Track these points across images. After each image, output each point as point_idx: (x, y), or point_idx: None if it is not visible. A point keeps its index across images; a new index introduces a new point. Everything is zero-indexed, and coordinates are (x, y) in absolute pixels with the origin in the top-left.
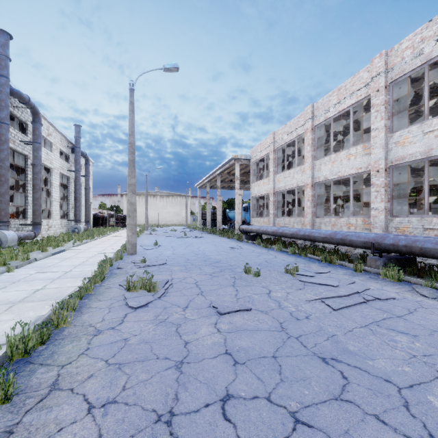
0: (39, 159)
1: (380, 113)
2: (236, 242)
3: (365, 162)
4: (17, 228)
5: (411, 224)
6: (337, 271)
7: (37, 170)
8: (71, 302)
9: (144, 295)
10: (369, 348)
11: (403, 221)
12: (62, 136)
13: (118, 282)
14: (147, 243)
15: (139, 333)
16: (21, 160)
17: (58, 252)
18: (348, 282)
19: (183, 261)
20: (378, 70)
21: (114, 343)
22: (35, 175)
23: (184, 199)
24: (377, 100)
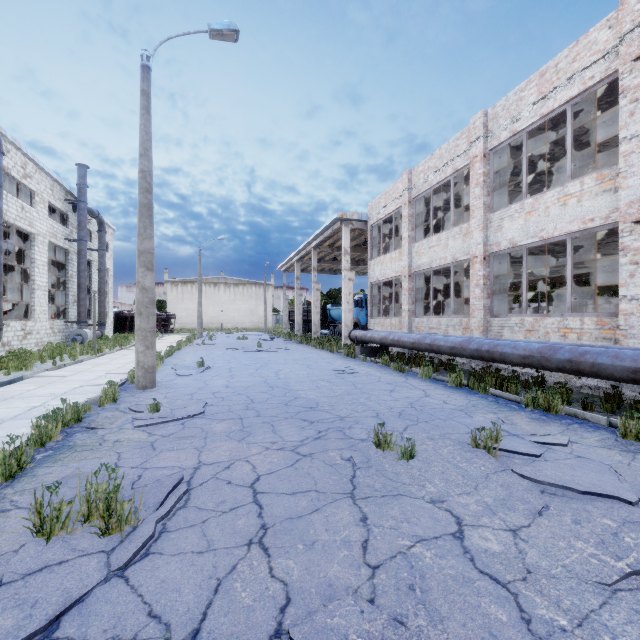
0: None
1: None
2: (345, 360)
3: (603, 207)
4: None
5: None
6: (578, 435)
7: None
8: None
9: (76, 558)
10: None
11: None
12: (54, 182)
13: (53, 481)
14: (188, 363)
15: None
16: None
17: (3, 383)
18: None
19: (242, 405)
20: (637, 16)
21: None
22: None
23: (262, 289)
24: (635, 79)
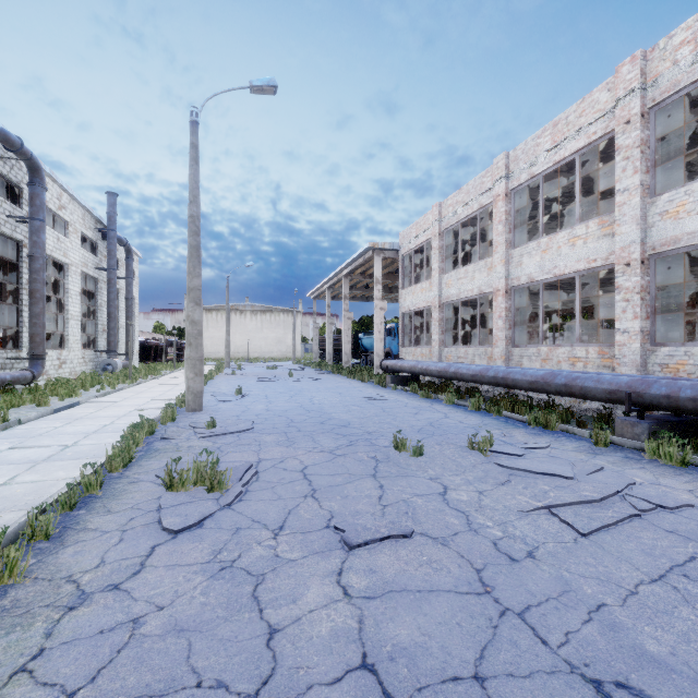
0: (41, 247)
1: (633, 162)
2: (376, 388)
3: (604, 249)
4: (2, 364)
5: (692, 359)
6: (561, 444)
7: (38, 266)
8: (42, 521)
9: (198, 500)
10: (693, 648)
11: (676, 353)
12: (85, 211)
13: (157, 468)
14: (225, 391)
15: (171, 602)
16: (11, 249)
17: (65, 407)
18: (591, 469)
19: (284, 423)
20: (628, 85)
21: (107, 633)
22: (33, 274)
23: (290, 317)
24: (626, 140)
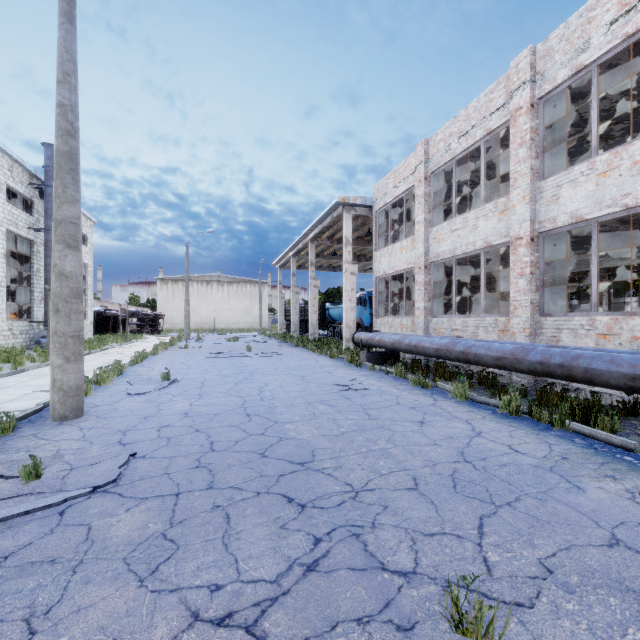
0: None
1: None
2: (348, 369)
3: None
4: None
5: None
6: None
7: None
8: None
9: None
10: None
11: None
12: (14, 162)
13: None
14: (154, 373)
15: None
16: None
17: None
18: None
19: (191, 456)
20: None
21: None
22: None
23: (257, 288)
24: None
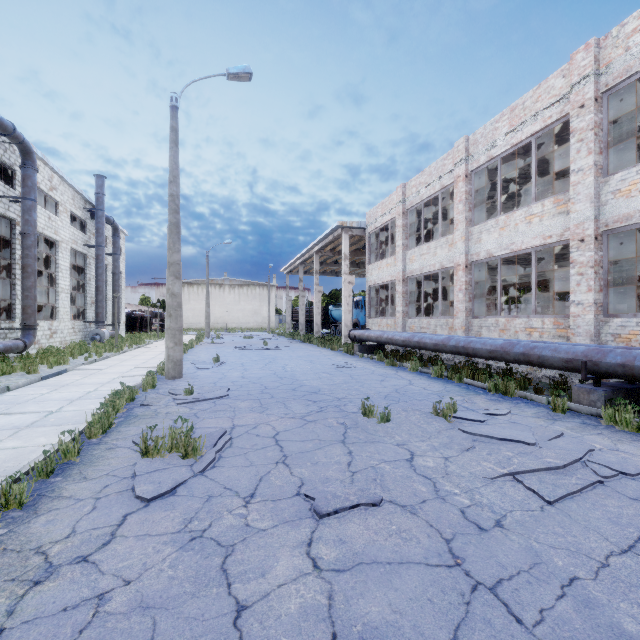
0: (32, 225)
1: (587, 144)
2: (344, 357)
3: (559, 226)
4: None
5: None
6: (520, 410)
7: (30, 243)
8: (16, 490)
9: (172, 467)
10: None
11: (628, 323)
12: (75, 192)
13: (135, 434)
14: (204, 359)
15: (138, 576)
16: (5, 227)
17: (53, 374)
18: (551, 435)
19: (258, 390)
20: (582, 71)
21: (70, 611)
22: (25, 250)
23: (265, 290)
24: (581, 123)
